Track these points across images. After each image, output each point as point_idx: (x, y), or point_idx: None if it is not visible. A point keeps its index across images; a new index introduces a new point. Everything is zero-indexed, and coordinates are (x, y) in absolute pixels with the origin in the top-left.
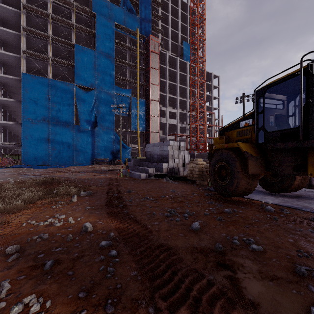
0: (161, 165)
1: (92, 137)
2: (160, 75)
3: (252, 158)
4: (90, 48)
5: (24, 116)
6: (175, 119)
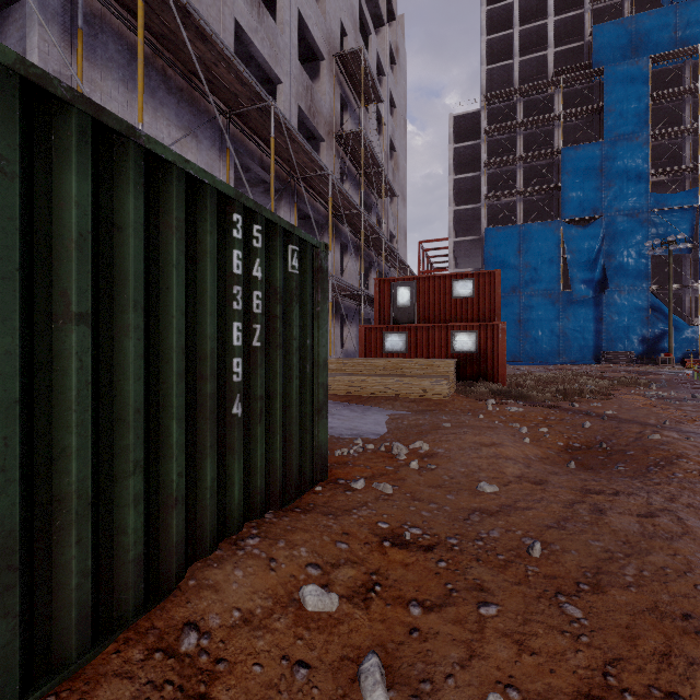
0: None
1: (596, 311)
2: None
3: None
4: (590, 143)
5: None
6: None
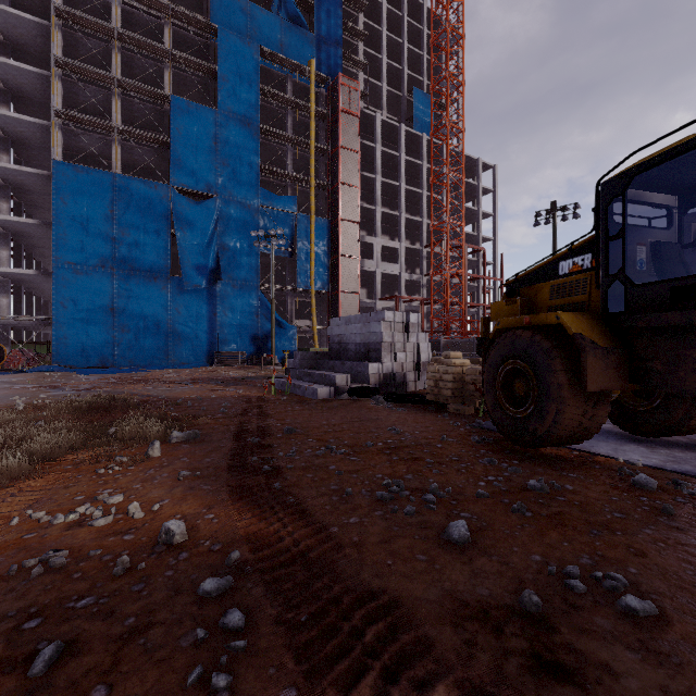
0: (365, 366)
1: (211, 304)
2: (361, 165)
3: (596, 350)
4: (204, 105)
5: (58, 257)
6: (395, 264)
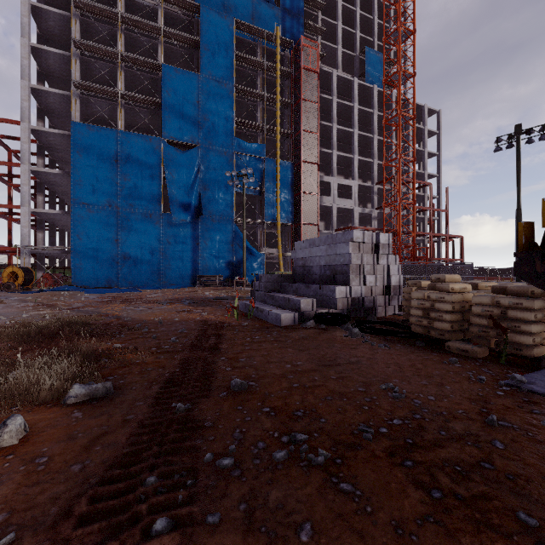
0: (332, 290)
1: (194, 235)
2: (320, 117)
3: None
4: (189, 71)
5: (75, 199)
6: (350, 200)
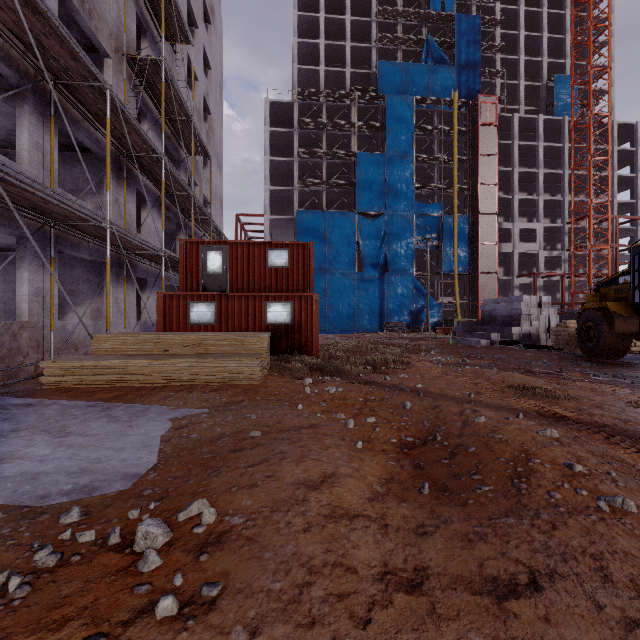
0: (509, 329)
1: (381, 289)
2: (498, 160)
3: (620, 318)
4: (377, 153)
5: None
6: (533, 244)
